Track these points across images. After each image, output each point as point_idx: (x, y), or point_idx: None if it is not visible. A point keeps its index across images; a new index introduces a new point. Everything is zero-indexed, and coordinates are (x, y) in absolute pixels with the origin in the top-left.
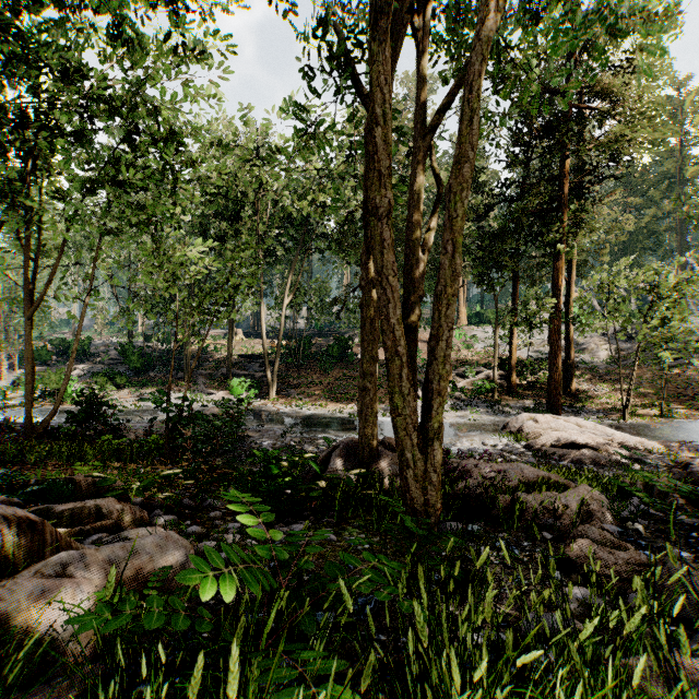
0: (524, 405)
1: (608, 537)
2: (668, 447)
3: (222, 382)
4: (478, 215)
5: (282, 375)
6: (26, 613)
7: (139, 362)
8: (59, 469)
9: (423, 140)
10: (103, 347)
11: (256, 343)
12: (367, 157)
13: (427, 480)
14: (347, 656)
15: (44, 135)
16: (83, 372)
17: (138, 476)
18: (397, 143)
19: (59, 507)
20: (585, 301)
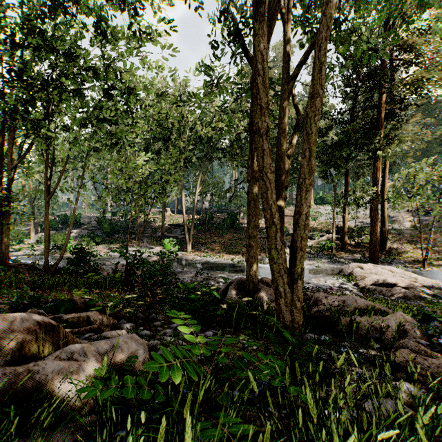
0: (353, 257)
1: (422, 348)
2: None
3: (158, 241)
4: (322, 133)
5: (195, 237)
6: (51, 382)
7: (109, 228)
8: (64, 292)
9: (288, 85)
10: (87, 219)
11: (178, 217)
12: (252, 97)
13: (293, 305)
14: (248, 421)
15: (55, 92)
16: (76, 235)
17: (111, 298)
18: (269, 88)
19: (66, 316)
20: (396, 189)
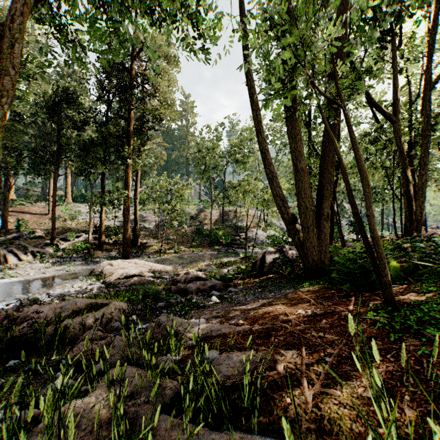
0: (109, 256)
1: (99, 334)
2: (174, 267)
3: None
4: (78, 126)
5: None
6: None
7: None
8: None
9: None
10: None
11: None
12: None
13: None
14: None
15: None
16: None
17: None
18: None
19: None
20: (143, 194)
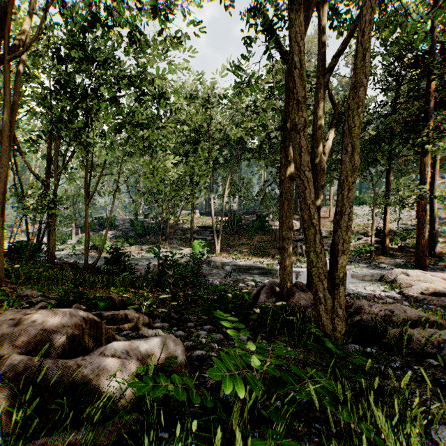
0: (396, 263)
1: None
2: None
3: (187, 243)
4: None
5: (223, 238)
6: (97, 377)
7: (141, 230)
8: (102, 290)
9: (324, 77)
10: (121, 221)
11: (207, 219)
12: (286, 93)
13: (335, 313)
14: (294, 435)
15: (94, 102)
16: (112, 236)
17: (146, 298)
18: None
19: (106, 313)
20: None
